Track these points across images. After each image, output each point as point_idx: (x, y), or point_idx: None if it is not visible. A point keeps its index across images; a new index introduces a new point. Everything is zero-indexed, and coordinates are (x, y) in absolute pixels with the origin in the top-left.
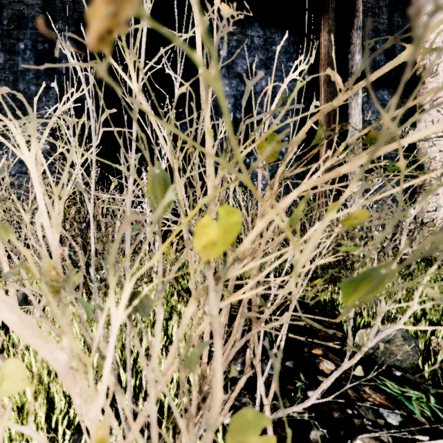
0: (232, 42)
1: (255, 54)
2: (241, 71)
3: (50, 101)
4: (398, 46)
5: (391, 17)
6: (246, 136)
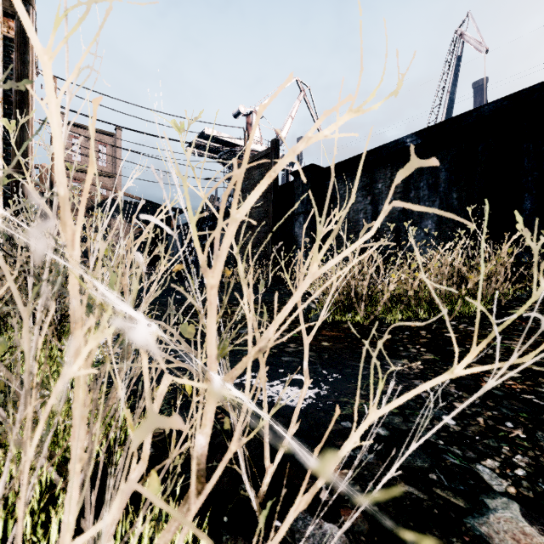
0: None
1: None
2: None
3: (435, 208)
4: None
5: None
6: None
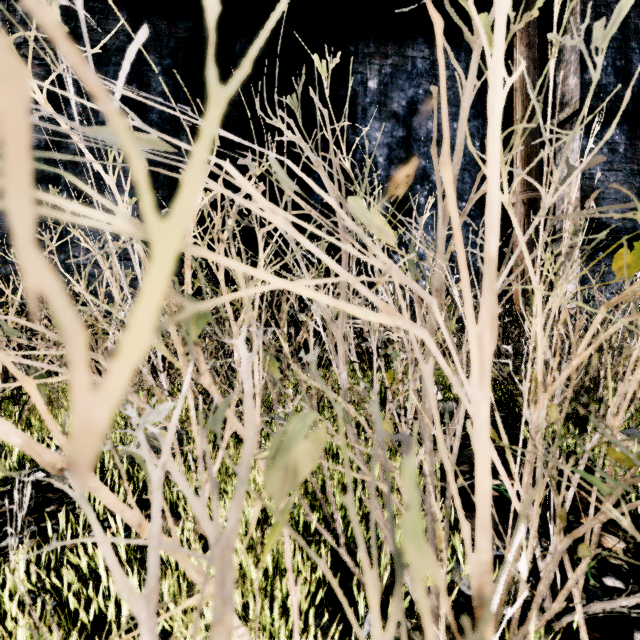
0: (385, 68)
1: (417, 83)
2: (397, 109)
3: None
4: (636, 60)
5: (625, 18)
6: (404, 201)
